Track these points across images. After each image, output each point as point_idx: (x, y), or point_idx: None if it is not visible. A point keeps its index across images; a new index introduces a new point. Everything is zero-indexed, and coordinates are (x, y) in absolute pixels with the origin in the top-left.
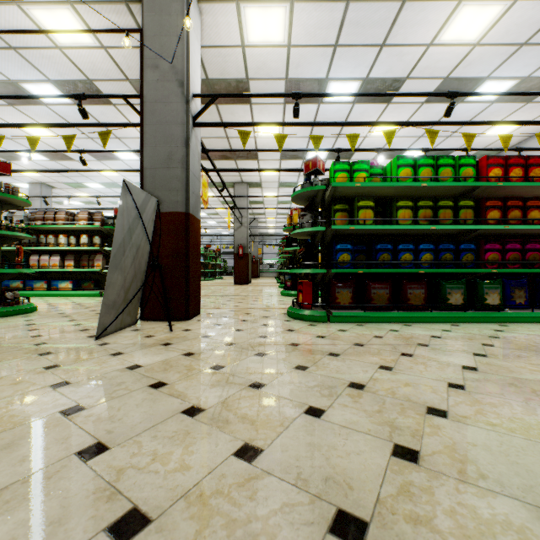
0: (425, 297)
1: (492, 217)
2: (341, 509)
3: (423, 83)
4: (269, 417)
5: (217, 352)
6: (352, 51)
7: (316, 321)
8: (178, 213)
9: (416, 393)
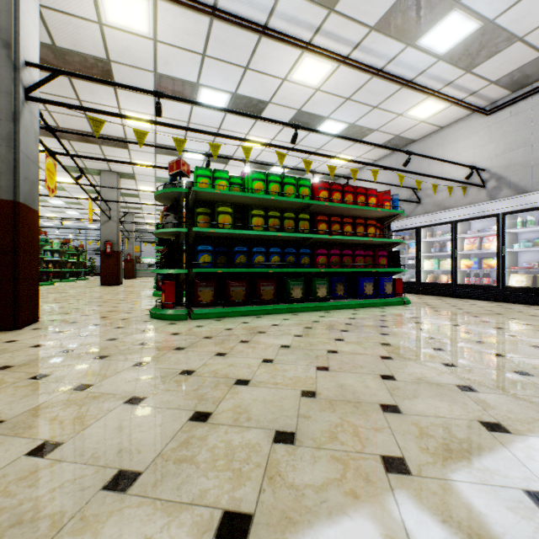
0: (275, 292)
1: (322, 228)
2: (122, 469)
3: (283, 109)
4: (84, 413)
5: (45, 361)
6: (220, 64)
7: (178, 319)
8: (1, 201)
9: (235, 371)
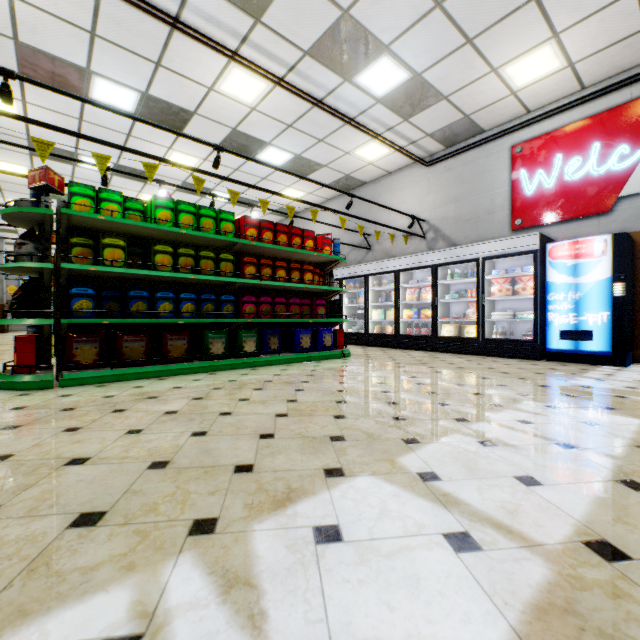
0: (189, 348)
1: (249, 272)
2: None
3: (214, 125)
4: None
5: None
6: (119, 51)
7: (37, 388)
8: None
9: (77, 448)
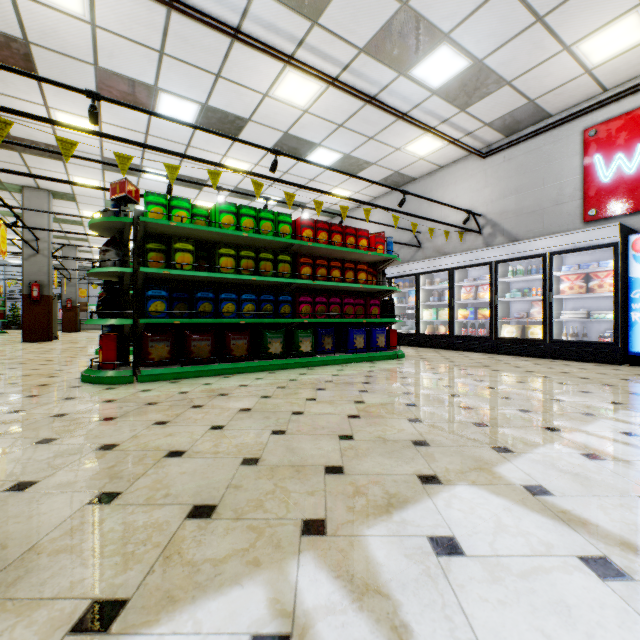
0: (249, 347)
1: (305, 273)
2: None
3: (267, 130)
4: None
5: None
6: (184, 67)
7: (119, 383)
8: None
9: (171, 441)
